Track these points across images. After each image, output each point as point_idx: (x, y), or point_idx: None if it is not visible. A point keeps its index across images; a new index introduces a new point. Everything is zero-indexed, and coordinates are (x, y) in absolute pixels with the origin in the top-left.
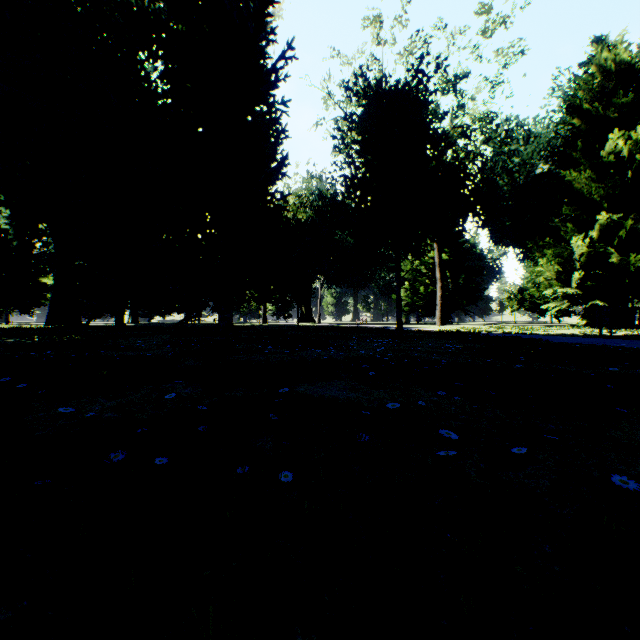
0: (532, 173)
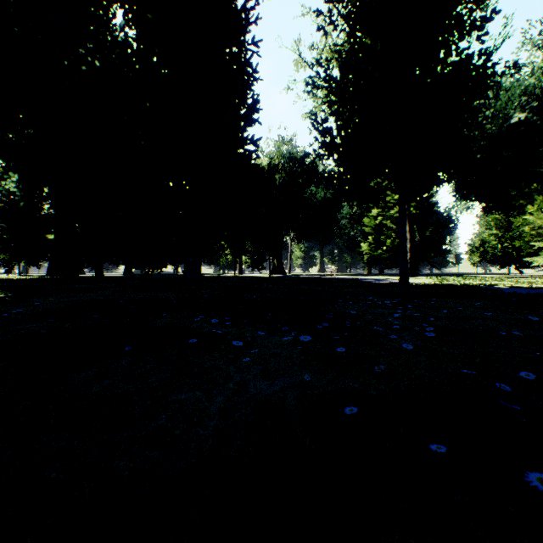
0: (506, 123)
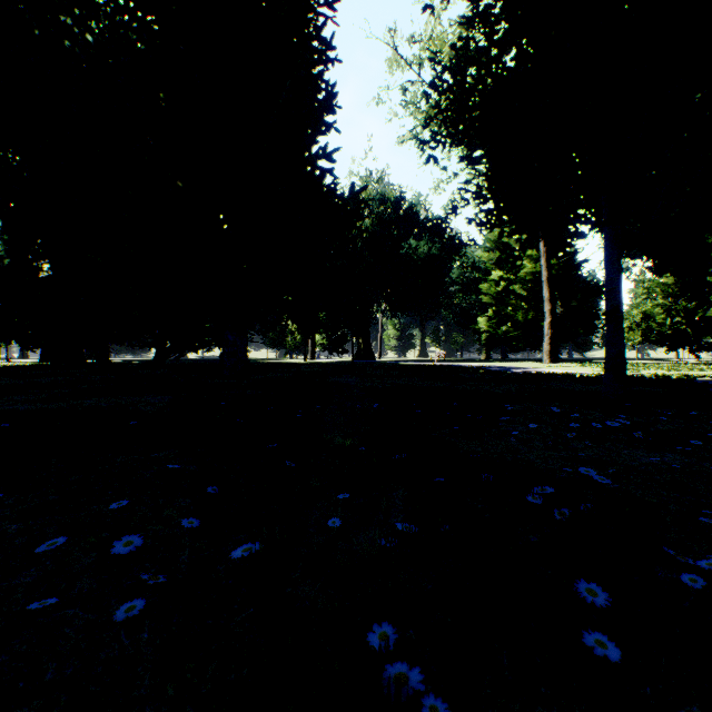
0: None
